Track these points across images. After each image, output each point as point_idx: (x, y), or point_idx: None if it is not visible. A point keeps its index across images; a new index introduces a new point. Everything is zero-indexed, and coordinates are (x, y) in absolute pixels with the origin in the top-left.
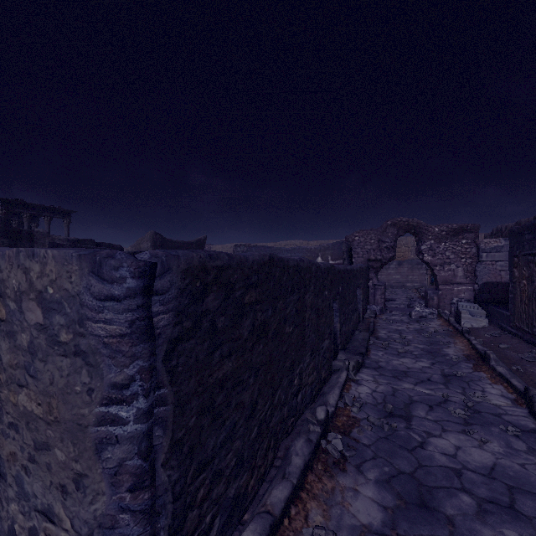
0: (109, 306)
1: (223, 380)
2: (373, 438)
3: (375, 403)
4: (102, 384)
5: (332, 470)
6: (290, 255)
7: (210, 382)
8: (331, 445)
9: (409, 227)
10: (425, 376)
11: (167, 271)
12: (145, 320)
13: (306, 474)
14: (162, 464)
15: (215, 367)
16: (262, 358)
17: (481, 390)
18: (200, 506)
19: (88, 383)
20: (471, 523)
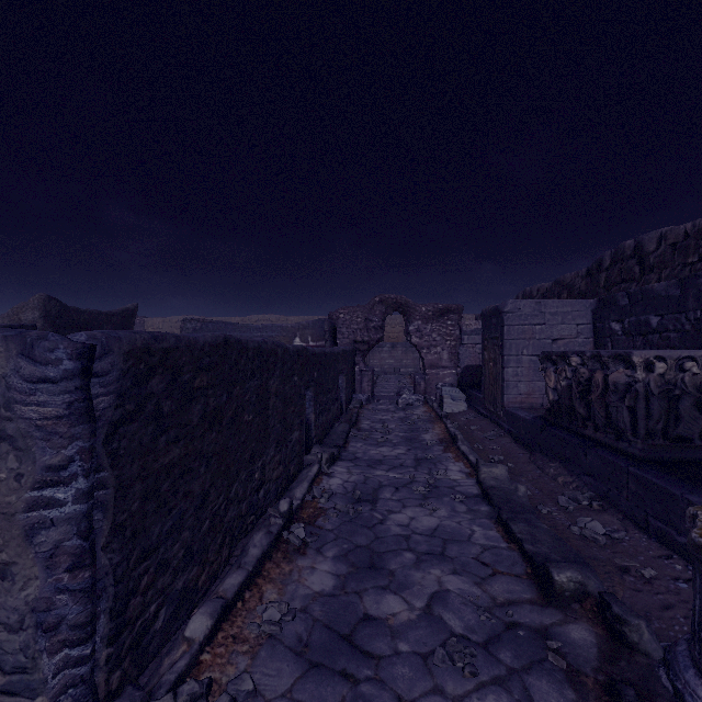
0: (43, 389)
1: (169, 467)
2: (337, 523)
3: (345, 492)
4: (34, 468)
5: (292, 556)
6: (260, 334)
7: (155, 467)
8: (293, 535)
9: (397, 305)
10: (399, 462)
11: (107, 353)
12: (84, 402)
13: (264, 563)
14: (102, 547)
15: (161, 452)
16: (215, 447)
17: (444, 469)
18: (144, 593)
19: (16, 469)
20: (409, 571)
